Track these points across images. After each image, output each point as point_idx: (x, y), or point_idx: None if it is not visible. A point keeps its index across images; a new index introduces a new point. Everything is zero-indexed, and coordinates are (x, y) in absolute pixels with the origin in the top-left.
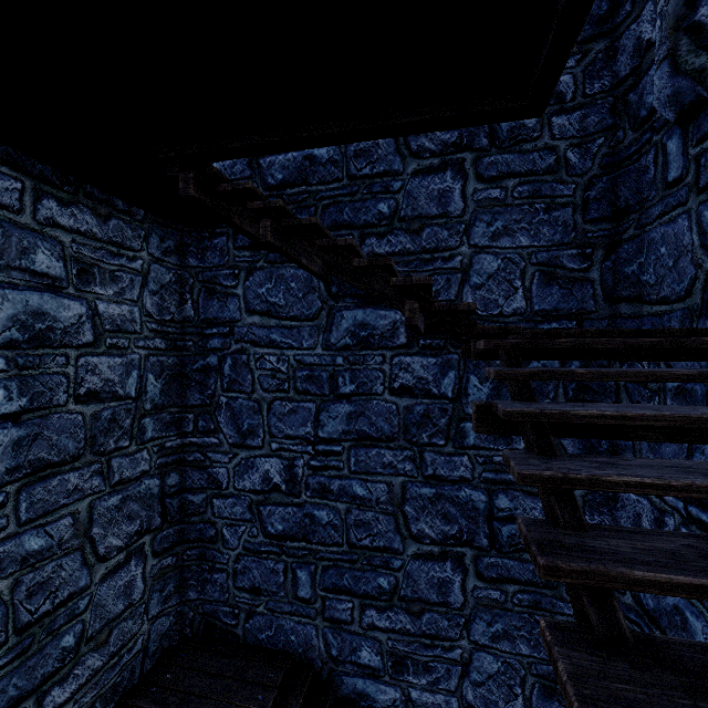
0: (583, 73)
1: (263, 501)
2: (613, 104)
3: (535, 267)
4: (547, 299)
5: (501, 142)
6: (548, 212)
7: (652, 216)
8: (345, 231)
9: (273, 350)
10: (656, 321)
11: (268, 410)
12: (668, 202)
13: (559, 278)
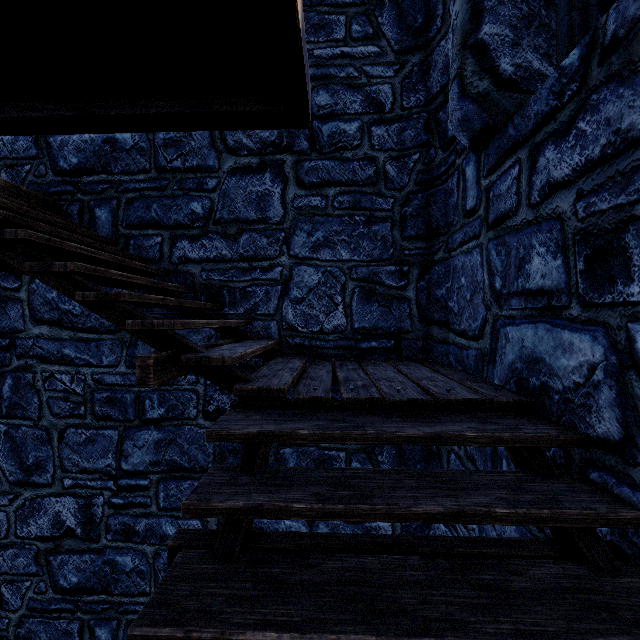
0: (401, 84)
1: (53, 550)
2: (427, 120)
3: (356, 282)
4: (366, 316)
5: (322, 146)
6: (368, 226)
7: (455, 242)
8: (153, 231)
9: (66, 367)
10: (458, 353)
11: (59, 440)
12: (467, 232)
13: (378, 295)
